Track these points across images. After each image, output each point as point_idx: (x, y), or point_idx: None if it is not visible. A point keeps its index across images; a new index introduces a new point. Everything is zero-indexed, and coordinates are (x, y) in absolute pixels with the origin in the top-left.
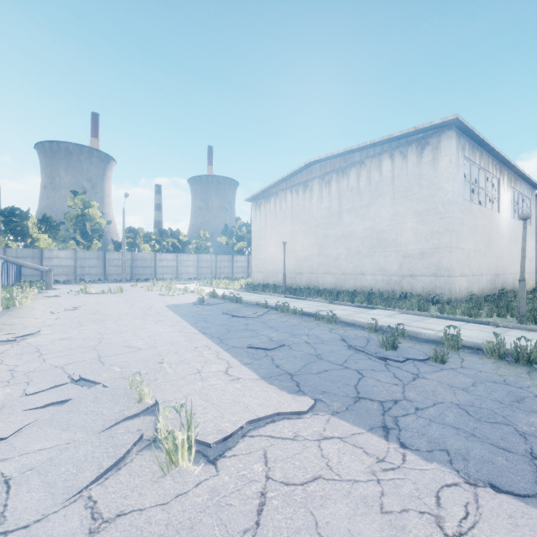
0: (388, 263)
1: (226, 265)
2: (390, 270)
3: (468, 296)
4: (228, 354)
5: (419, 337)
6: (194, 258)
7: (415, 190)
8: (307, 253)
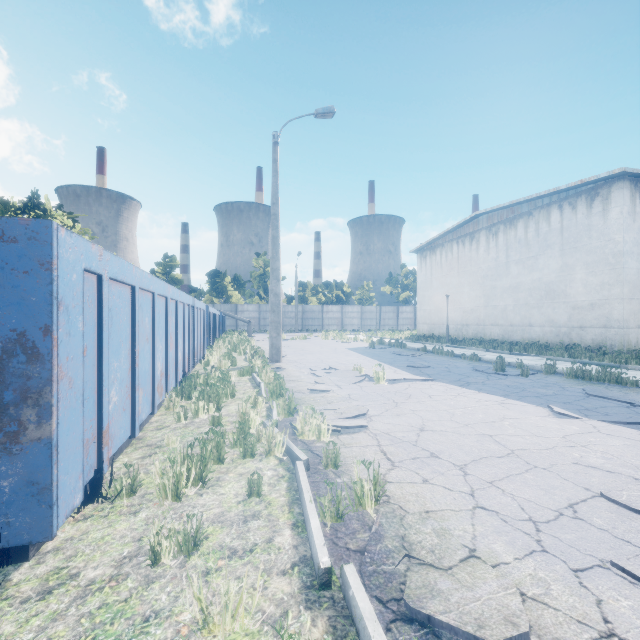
0: (557, 314)
1: (390, 316)
2: (559, 322)
3: None
4: (395, 368)
5: (534, 369)
6: (358, 309)
7: (585, 242)
8: (473, 305)
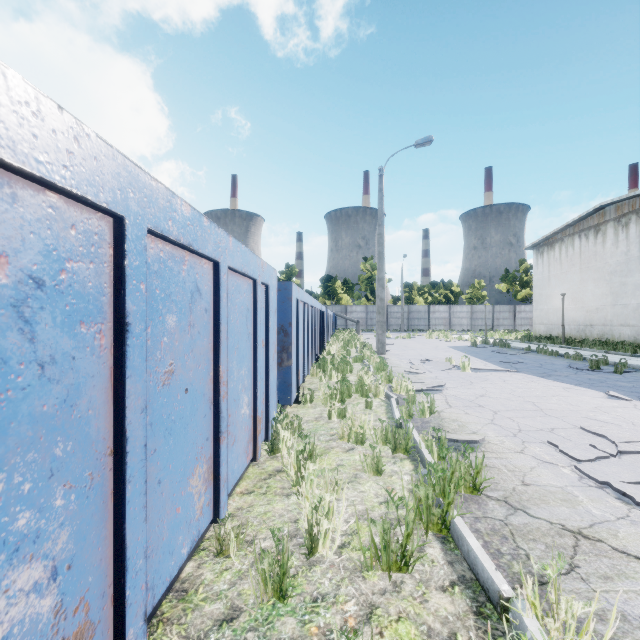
0: None
1: (505, 316)
2: None
3: None
4: (487, 362)
5: (639, 369)
6: (467, 309)
7: None
8: (599, 304)
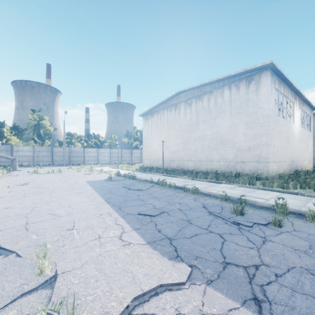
0: (228, 154)
1: (127, 155)
2: (229, 158)
3: (277, 175)
4: (123, 220)
5: (255, 205)
6: (108, 151)
7: (245, 109)
8: (177, 148)
